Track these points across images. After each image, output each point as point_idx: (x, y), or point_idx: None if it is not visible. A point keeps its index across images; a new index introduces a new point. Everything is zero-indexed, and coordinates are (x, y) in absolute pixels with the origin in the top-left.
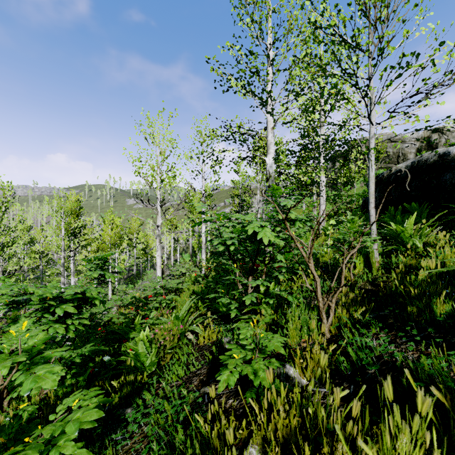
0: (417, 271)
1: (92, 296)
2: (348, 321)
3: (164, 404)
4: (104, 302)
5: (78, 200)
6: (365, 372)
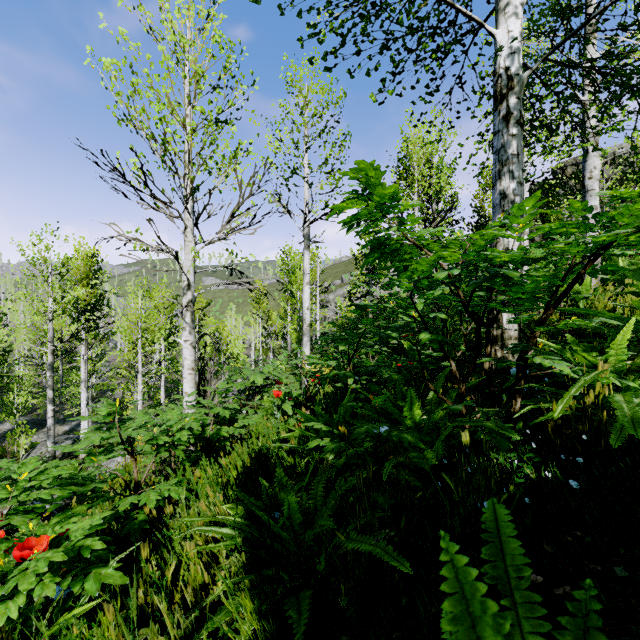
0: None
1: None
2: None
3: None
4: None
5: (93, 255)
6: None
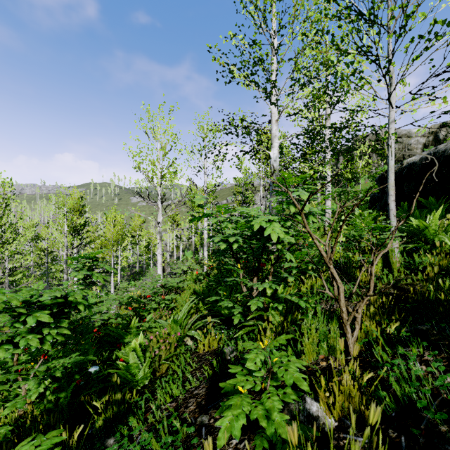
0: (449, 272)
1: (76, 301)
2: (379, 337)
3: (151, 441)
4: (91, 306)
5: (81, 197)
6: (418, 416)
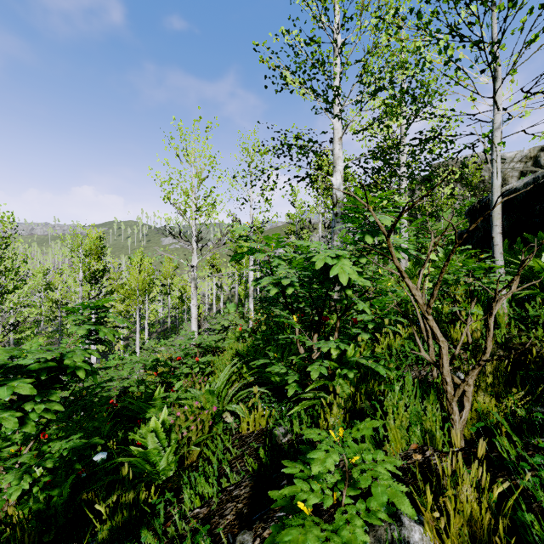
0: None
1: (74, 365)
2: (503, 421)
3: None
4: (97, 372)
5: (100, 237)
6: None
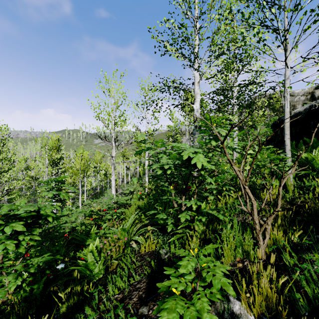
0: None
1: (46, 214)
2: (287, 245)
3: None
4: (59, 218)
5: (58, 139)
6: None
